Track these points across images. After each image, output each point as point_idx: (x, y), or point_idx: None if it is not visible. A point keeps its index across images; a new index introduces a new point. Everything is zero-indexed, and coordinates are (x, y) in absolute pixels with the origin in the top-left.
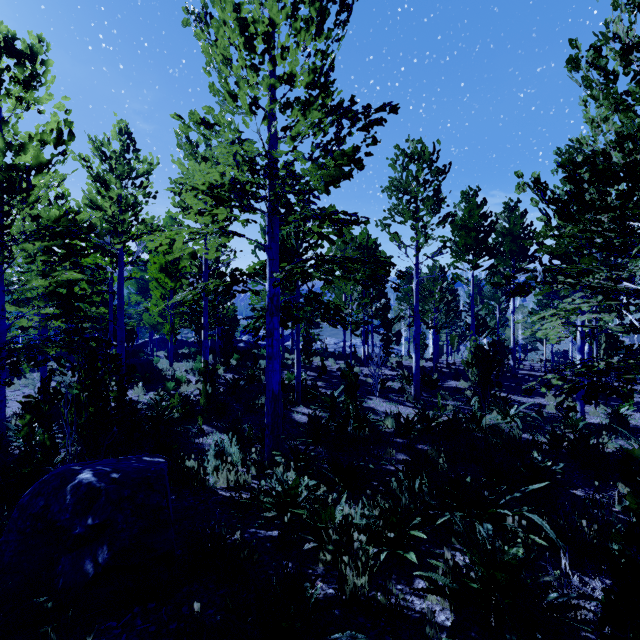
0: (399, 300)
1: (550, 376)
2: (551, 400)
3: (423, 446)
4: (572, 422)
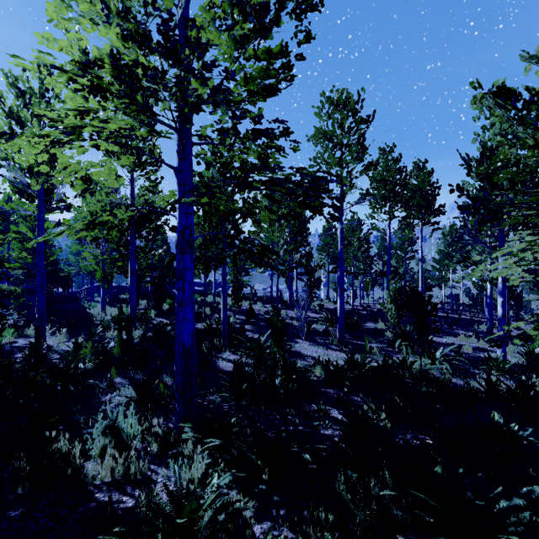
0: (320, 250)
1: (522, 324)
2: (463, 340)
3: (356, 398)
4: (500, 365)
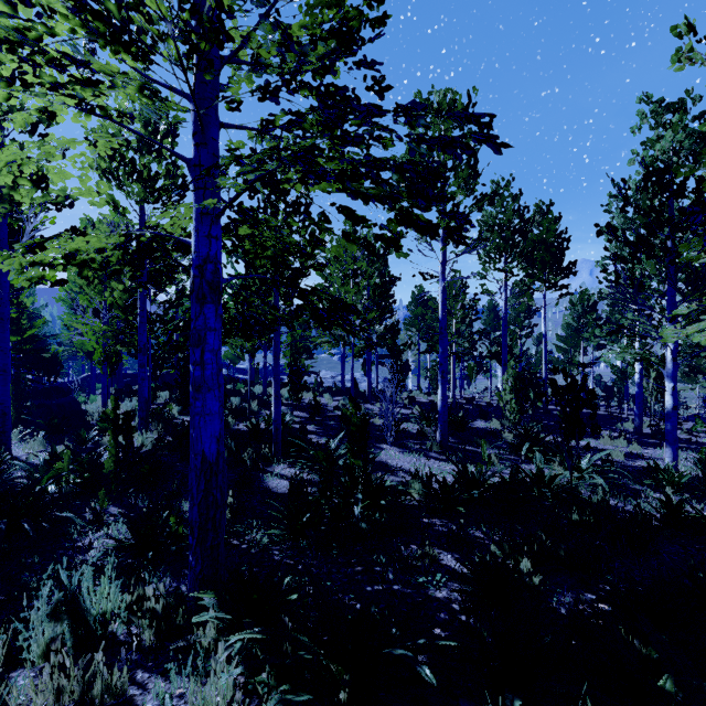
0: (407, 325)
1: None
2: (608, 443)
3: (476, 532)
4: (675, 479)
